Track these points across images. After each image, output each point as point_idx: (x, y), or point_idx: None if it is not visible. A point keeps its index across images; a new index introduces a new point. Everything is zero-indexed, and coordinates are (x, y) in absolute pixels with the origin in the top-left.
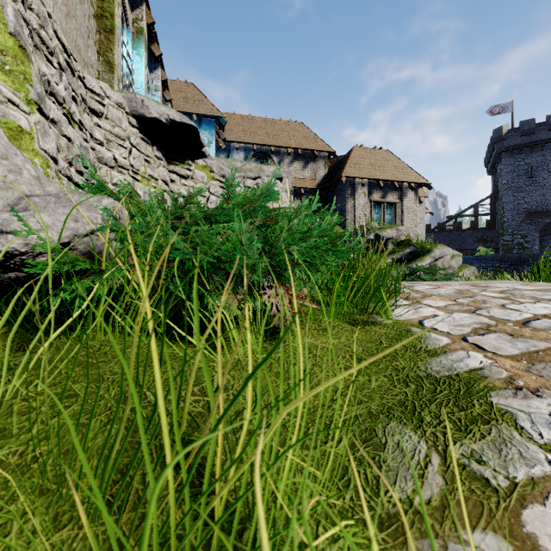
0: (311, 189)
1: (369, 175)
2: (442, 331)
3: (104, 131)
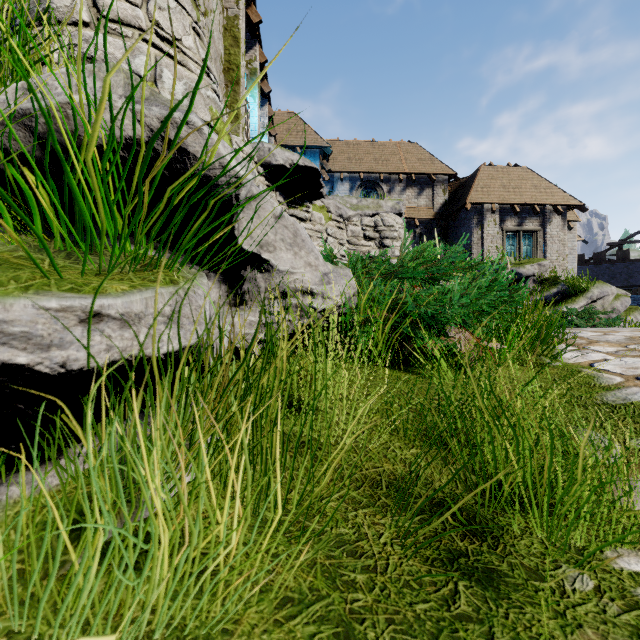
0: (427, 220)
1: (501, 199)
2: (614, 372)
3: None
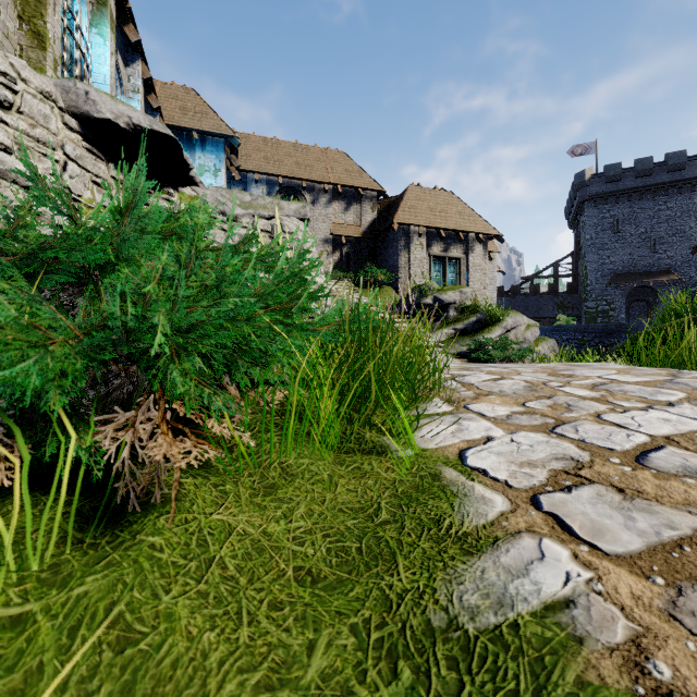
0: (355, 238)
1: (428, 222)
2: (495, 477)
3: (14, 131)
